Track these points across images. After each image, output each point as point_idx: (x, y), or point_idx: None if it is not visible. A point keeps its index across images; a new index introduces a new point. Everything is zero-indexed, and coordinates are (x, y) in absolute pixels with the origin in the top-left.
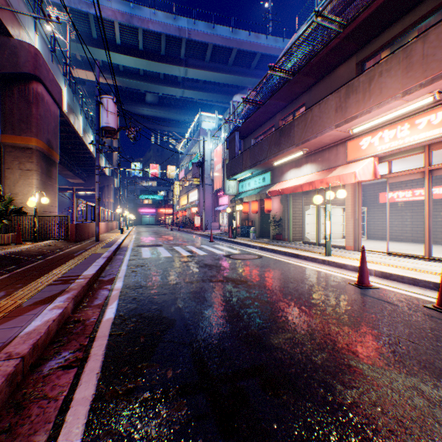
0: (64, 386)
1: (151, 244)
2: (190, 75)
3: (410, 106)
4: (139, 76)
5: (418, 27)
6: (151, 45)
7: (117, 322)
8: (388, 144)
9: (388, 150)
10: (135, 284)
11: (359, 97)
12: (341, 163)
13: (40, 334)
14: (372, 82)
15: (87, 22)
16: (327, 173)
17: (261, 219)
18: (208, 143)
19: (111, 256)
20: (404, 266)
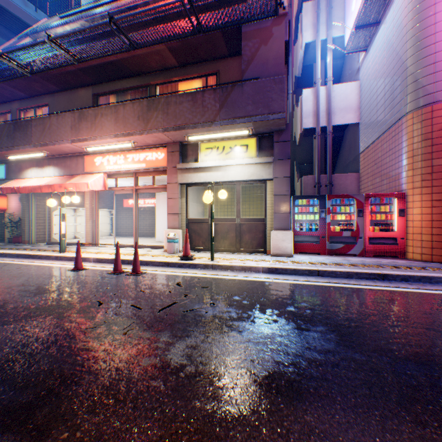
0: None
1: None
2: None
3: (122, 145)
4: None
5: (132, 93)
6: None
7: None
8: (113, 166)
9: (113, 171)
10: None
11: (90, 125)
12: (82, 172)
13: None
14: (98, 118)
15: None
16: (70, 179)
17: None
18: None
19: None
20: None
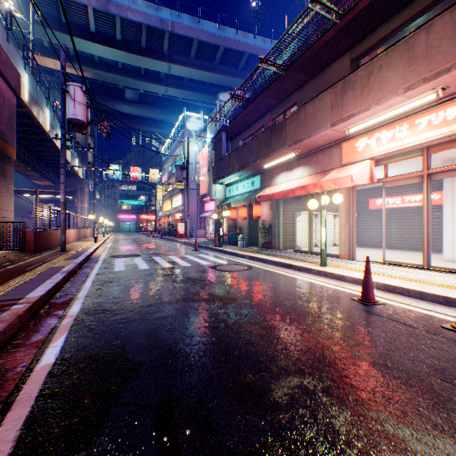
0: None
1: (128, 253)
2: (174, 72)
3: (411, 103)
4: (117, 69)
5: (416, 23)
6: (130, 36)
7: (55, 371)
8: (386, 146)
9: (386, 152)
10: (97, 308)
11: (357, 93)
12: (335, 166)
13: None
14: (371, 77)
15: (55, 4)
16: (321, 177)
17: (249, 226)
18: (193, 145)
19: (75, 270)
20: (406, 277)
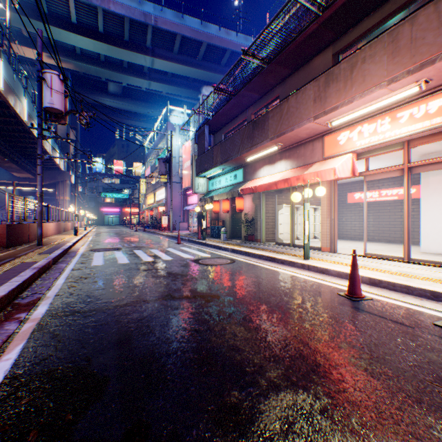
0: None
1: (108, 247)
2: (157, 66)
3: (394, 96)
4: (99, 62)
5: (397, 18)
6: (113, 29)
7: None
8: (368, 139)
9: (368, 146)
10: (66, 309)
11: (340, 86)
12: (318, 159)
13: None
14: (355, 69)
15: None
16: (303, 170)
17: (232, 219)
18: (176, 139)
19: (48, 265)
20: (389, 271)
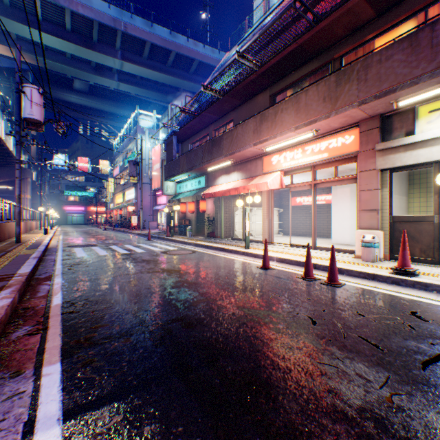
0: (35, 343)
1: (84, 244)
2: (126, 69)
3: (300, 137)
4: (65, 59)
5: (308, 79)
6: (81, 30)
7: (66, 305)
8: (289, 163)
9: (289, 167)
10: (76, 279)
11: (269, 125)
12: (259, 173)
13: (2, 314)
14: (277, 115)
15: None
16: (249, 181)
17: (198, 218)
18: (146, 142)
19: (41, 257)
20: (296, 254)
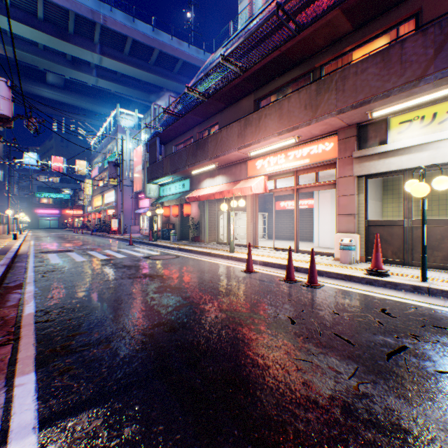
0: (6, 354)
1: (59, 249)
2: (106, 64)
3: (283, 142)
4: (37, 50)
5: (291, 86)
6: (55, 20)
7: (40, 314)
8: (273, 167)
9: (273, 172)
10: (50, 287)
11: (253, 130)
12: (244, 178)
13: None
14: (261, 120)
15: None
16: (234, 185)
17: (182, 222)
18: (127, 142)
19: (10, 264)
20: (279, 257)
